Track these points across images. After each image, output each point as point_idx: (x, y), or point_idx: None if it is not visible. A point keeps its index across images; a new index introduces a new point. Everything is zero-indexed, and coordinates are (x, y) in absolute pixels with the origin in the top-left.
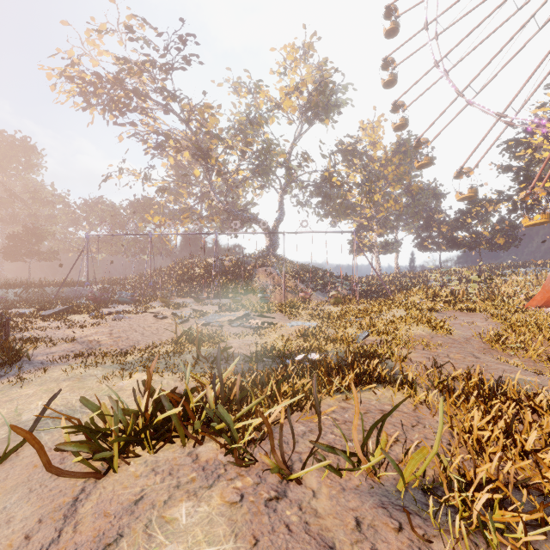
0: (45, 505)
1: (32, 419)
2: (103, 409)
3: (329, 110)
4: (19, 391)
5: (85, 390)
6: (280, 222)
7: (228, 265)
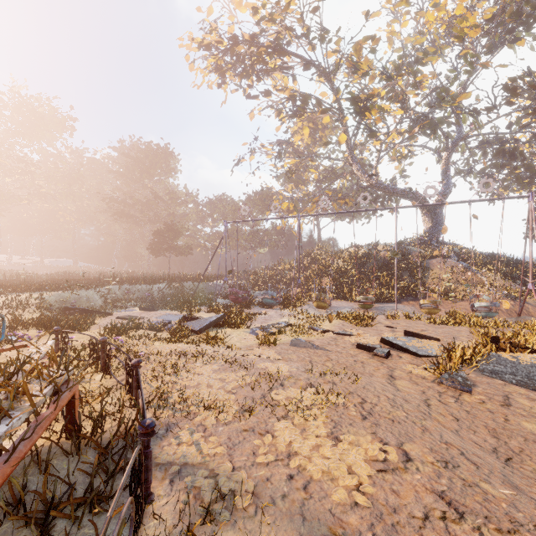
0: None
1: None
2: None
3: None
4: None
5: None
6: (447, 195)
7: (386, 256)
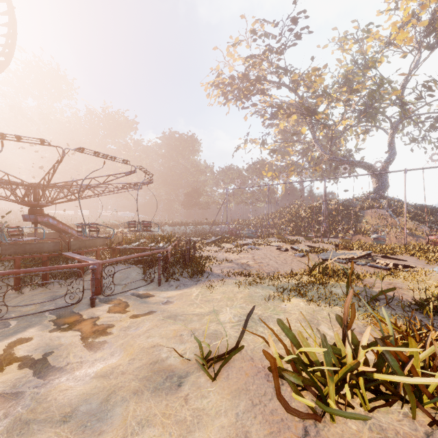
0: (274, 433)
1: (227, 322)
2: (300, 336)
3: None
4: (211, 294)
5: (255, 305)
6: (390, 162)
7: (333, 208)
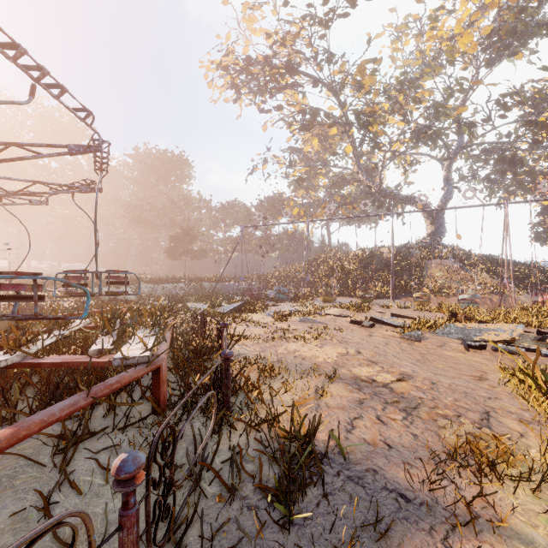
0: None
1: None
2: None
3: (534, 32)
4: None
5: None
6: (448, 201)
7: (388, 258)
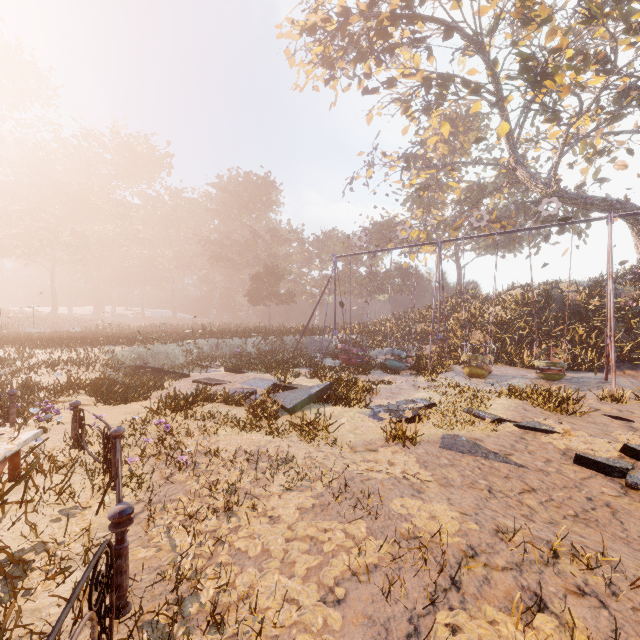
0: None
1: None
2: None
3: None
4: None
5: None
6: None
7: (577, 300)
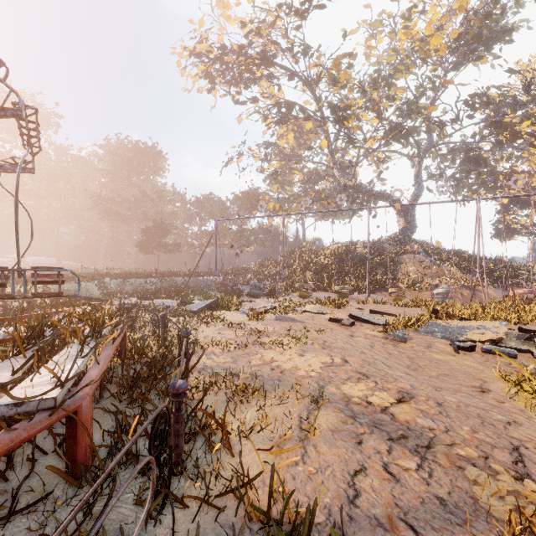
0: None
1: None
2: None
3: (498, 37)
4: None
5: None
6: (418, 198)
7: (363, 252)
